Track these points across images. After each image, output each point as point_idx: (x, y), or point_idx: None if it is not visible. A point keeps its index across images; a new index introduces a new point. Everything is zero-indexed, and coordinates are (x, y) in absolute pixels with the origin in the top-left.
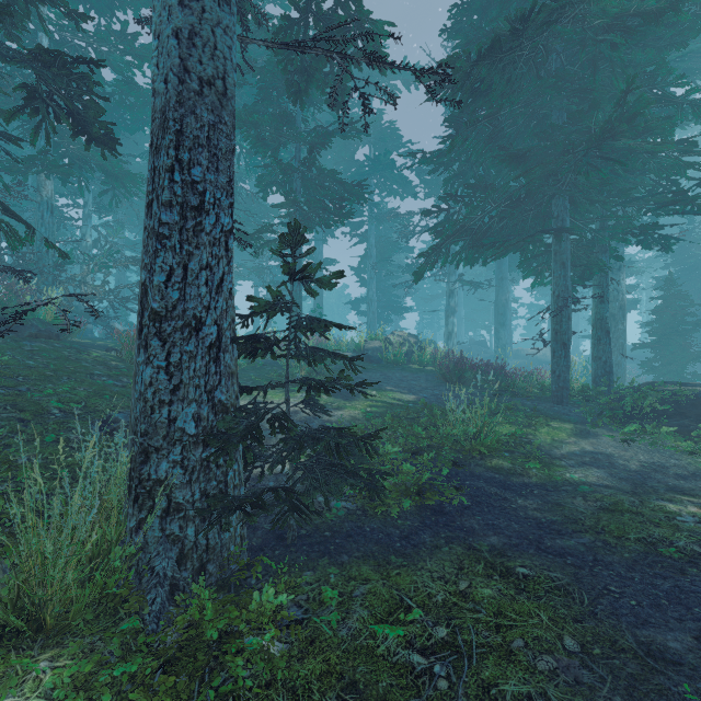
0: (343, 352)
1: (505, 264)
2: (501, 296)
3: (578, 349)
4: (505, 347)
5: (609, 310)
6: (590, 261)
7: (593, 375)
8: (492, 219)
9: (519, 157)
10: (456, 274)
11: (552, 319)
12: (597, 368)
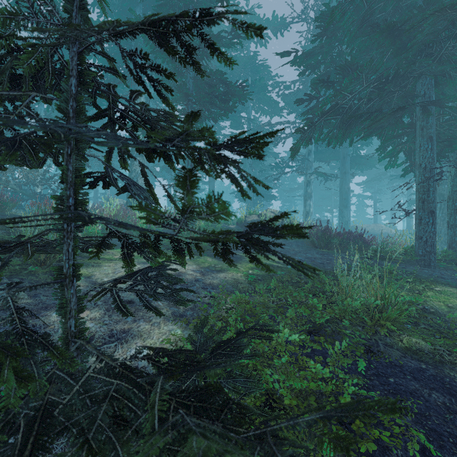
0: (228, 224)
1: (347, 162)
2: (344, 185)
3: (394, 226)
4: (347, 223)
5: (439, 191)
6: (453, 136)
7: (448, 241)
8: (361, 100)
9: (396, 30)
10: (312, 169)
11: (418, 189)
12: (454, 235)
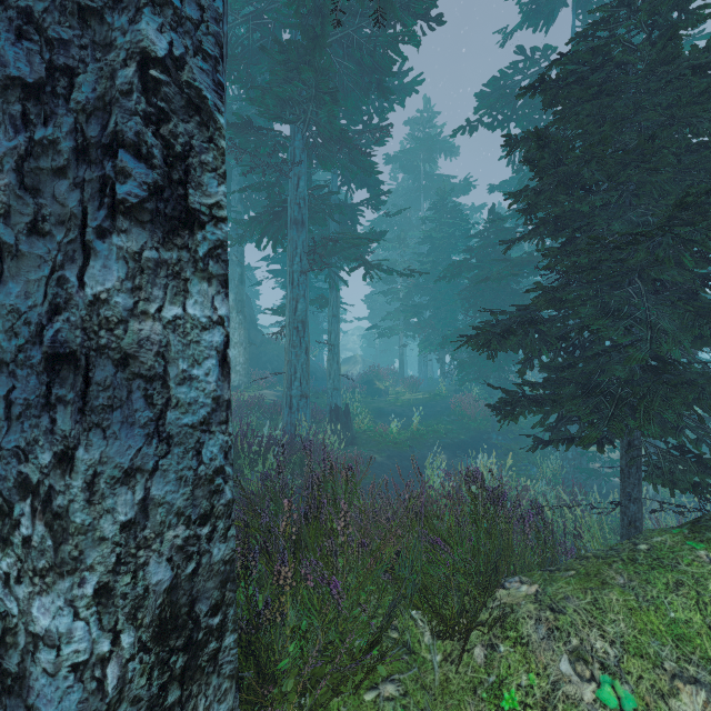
0: None
1: None
2: None
3: None
4: None
5: None
6: None
7: None
8: None
9: None
10: None
11: None
12: None
